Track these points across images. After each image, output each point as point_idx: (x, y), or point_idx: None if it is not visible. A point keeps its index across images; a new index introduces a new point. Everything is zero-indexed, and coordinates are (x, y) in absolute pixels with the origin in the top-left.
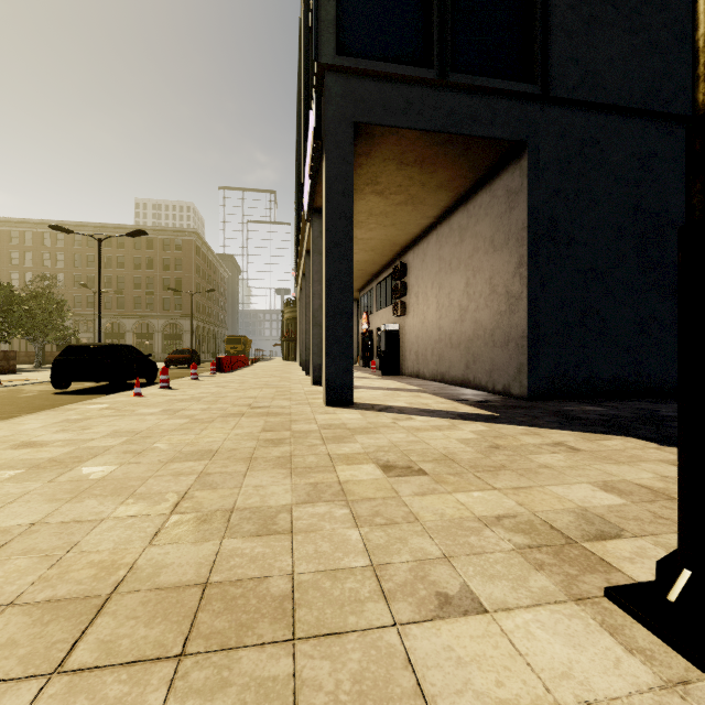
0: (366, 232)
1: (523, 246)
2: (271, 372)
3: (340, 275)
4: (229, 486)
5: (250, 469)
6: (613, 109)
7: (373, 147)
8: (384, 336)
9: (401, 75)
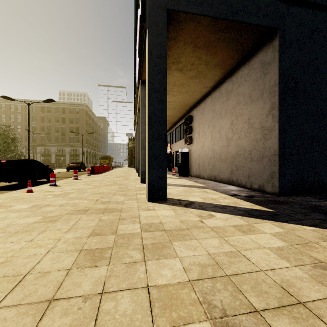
0: (171, 97)
1: (275, 96)
2: (120, 174)
3: (158, 112)
4: None
5: None
6: None
7: (179, 32)
8: (180, 155)
9: None
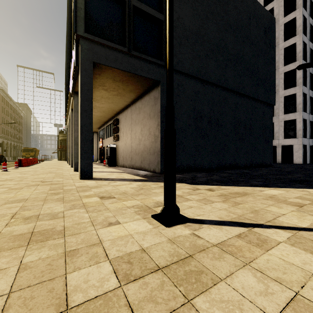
0: (100, 104)
1: (159, 118)
2: (52, 166)
3: (87, 124)
4: (36, 209)
5: (45, 203)
6: (187, 75)
7: (102, 72)
8: (109, 149)
9: (113, 47)
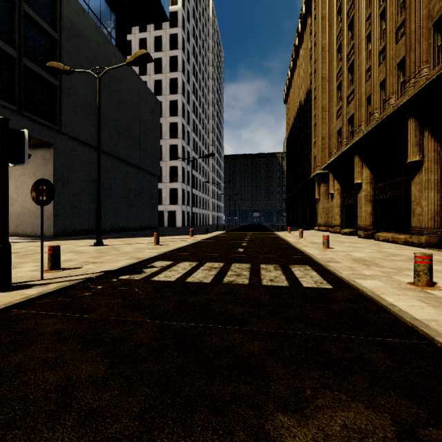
0: None
1: (52, 181)
2: None
3: None
4: None
5: None
6: (82, 141)
7: None
8: None
9: (0, 103)
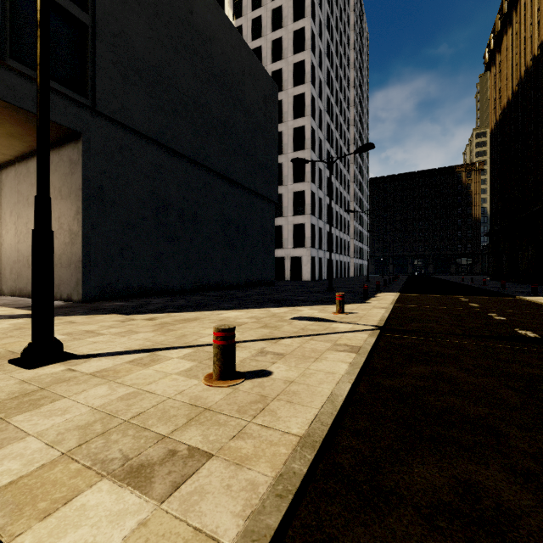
0: None
1: (80, 201)
2: None
3: None
4: None
5: None
6: (140, 133)
7: None
8: None
9: None
